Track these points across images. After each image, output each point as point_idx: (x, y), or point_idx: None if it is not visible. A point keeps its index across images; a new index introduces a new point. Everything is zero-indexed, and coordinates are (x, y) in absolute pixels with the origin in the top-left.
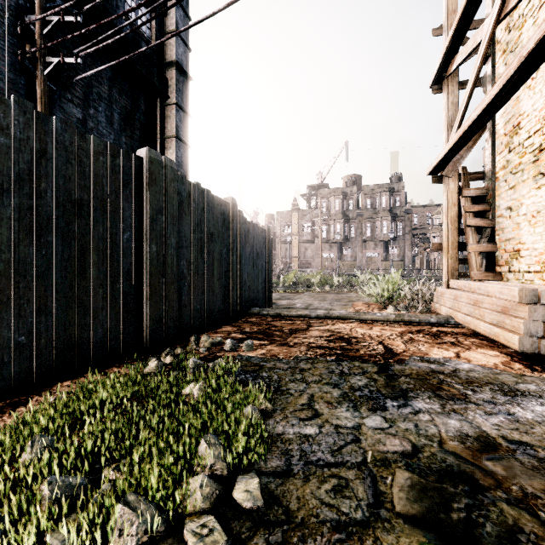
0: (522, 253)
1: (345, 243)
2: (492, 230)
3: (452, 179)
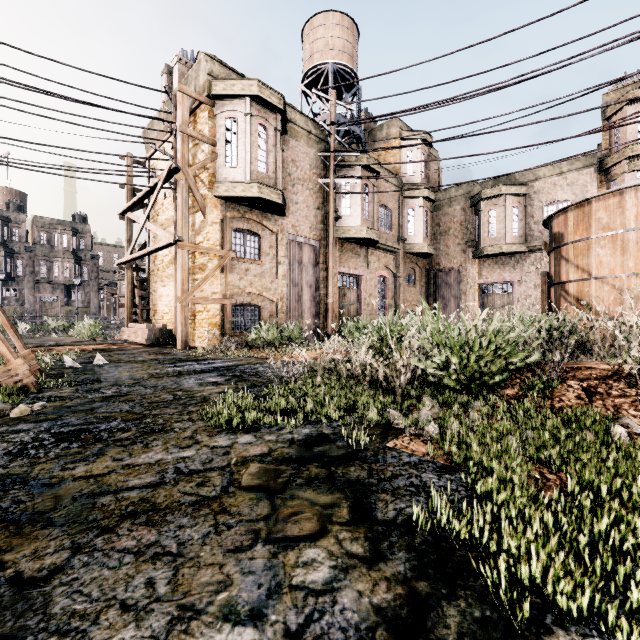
0: (158, 311)
1: (7, 282)
2: (149, 299)
3: (130, 270)
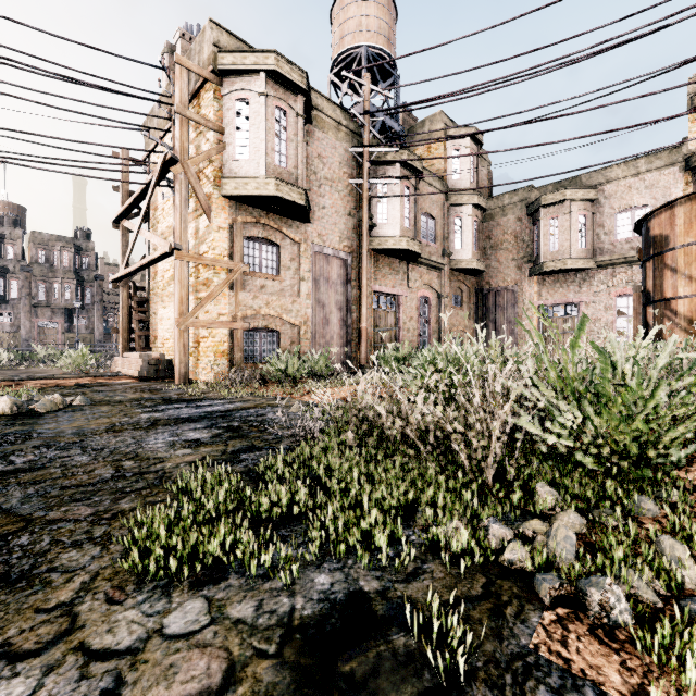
0: (158, 338)
1: None
2: (149, 323)
3: (126, 289)
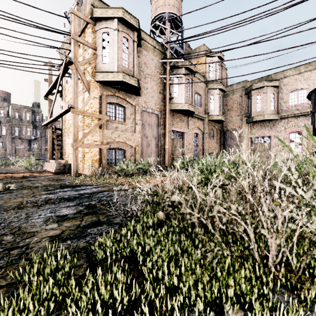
0: (66, 153)
1: None
2: (62, 146)
3: (51, 129)
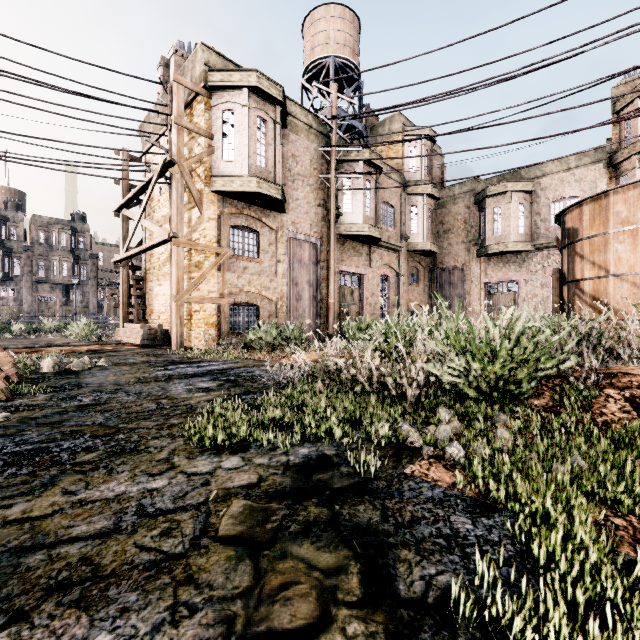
0: (154, 311)
1: (4, 281)
2: (145, 298)
3: (126, 269)
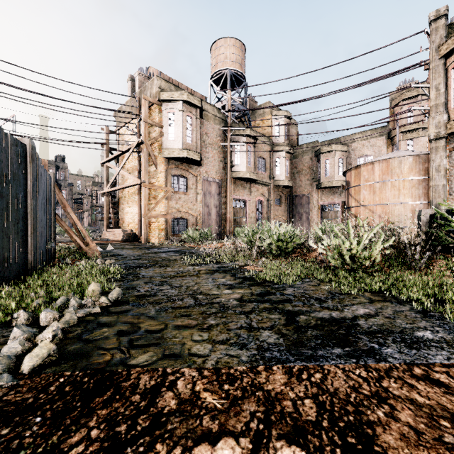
0: (125, 222)
1: None
2: (119, 214)
3: (108, 197)
